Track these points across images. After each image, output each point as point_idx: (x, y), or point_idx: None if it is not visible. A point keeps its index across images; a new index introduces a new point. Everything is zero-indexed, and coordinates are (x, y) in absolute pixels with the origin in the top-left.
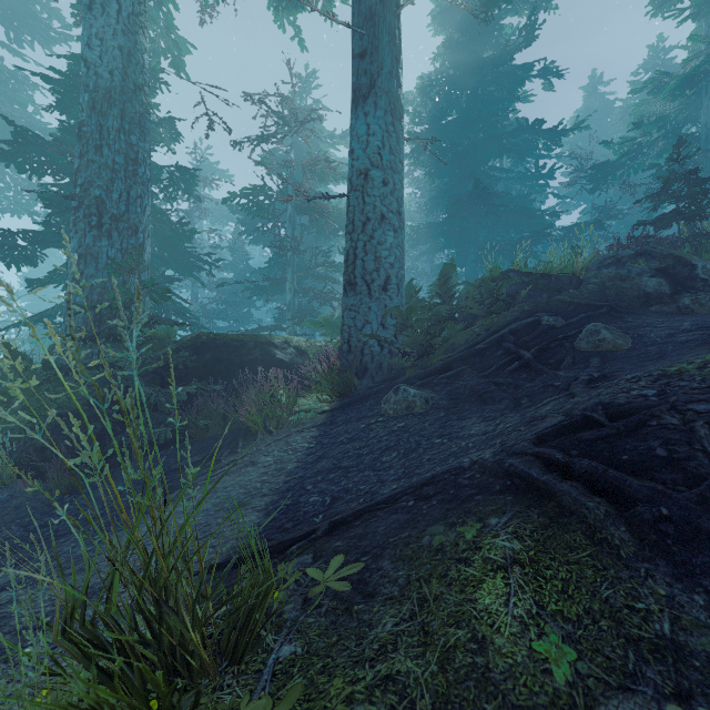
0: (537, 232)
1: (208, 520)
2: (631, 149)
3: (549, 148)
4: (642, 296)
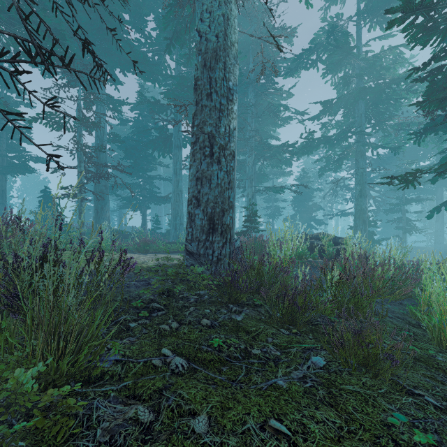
0: None
1: None
2: None
3: None
4: None
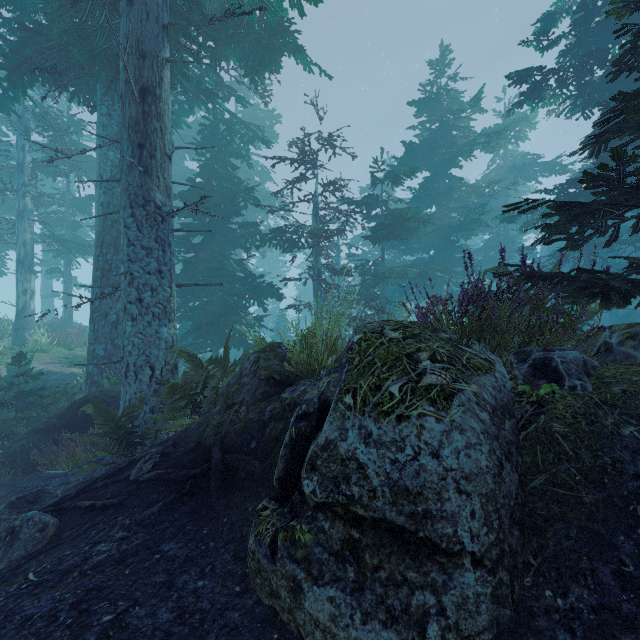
0: None
1: None
2: None
3: None
4: None
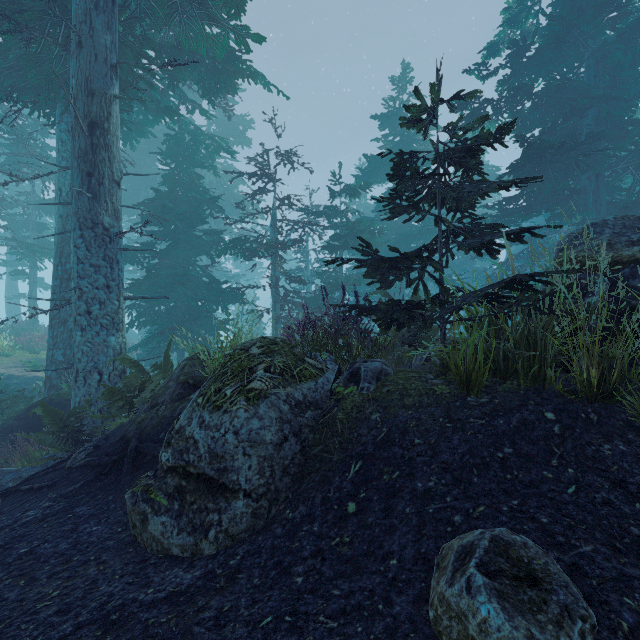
0: None
1: None
2: None
3: None
4: None
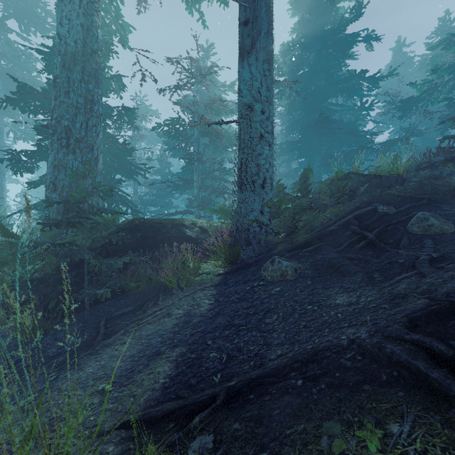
0: (362, 146)
1: (132, 366)
2: (430, 87)
3: (370, 89)
4: (452, 191)
